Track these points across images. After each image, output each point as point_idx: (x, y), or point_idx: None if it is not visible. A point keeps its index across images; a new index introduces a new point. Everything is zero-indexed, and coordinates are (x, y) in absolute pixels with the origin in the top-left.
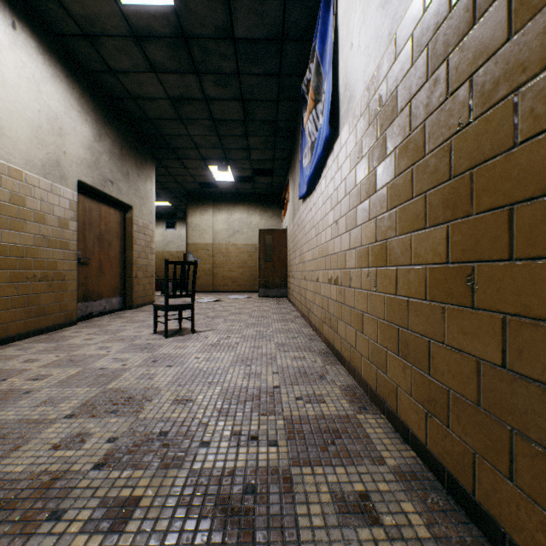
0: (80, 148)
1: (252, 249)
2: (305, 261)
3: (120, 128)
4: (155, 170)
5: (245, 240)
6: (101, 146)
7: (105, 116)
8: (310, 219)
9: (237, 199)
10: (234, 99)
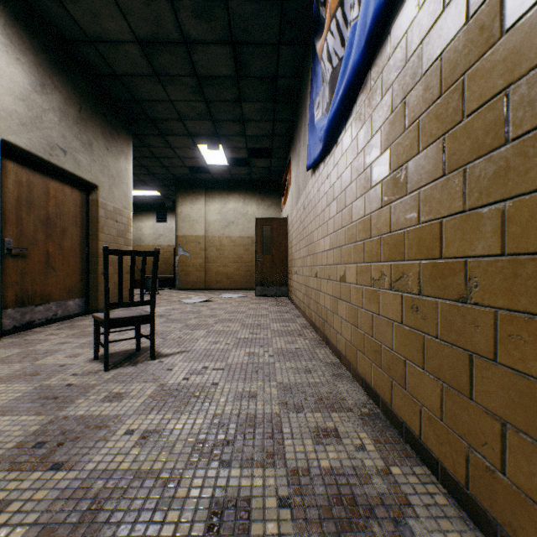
0: (6, 95)
1: (249, 242)
2: (317, 252)
3: (78, 84)
4: (137, 150)
5: (240, 232)
6: (46, 100)
7: (52, 62)
8: (326, 191)
9: (232, 186)
10: (221, 42)
